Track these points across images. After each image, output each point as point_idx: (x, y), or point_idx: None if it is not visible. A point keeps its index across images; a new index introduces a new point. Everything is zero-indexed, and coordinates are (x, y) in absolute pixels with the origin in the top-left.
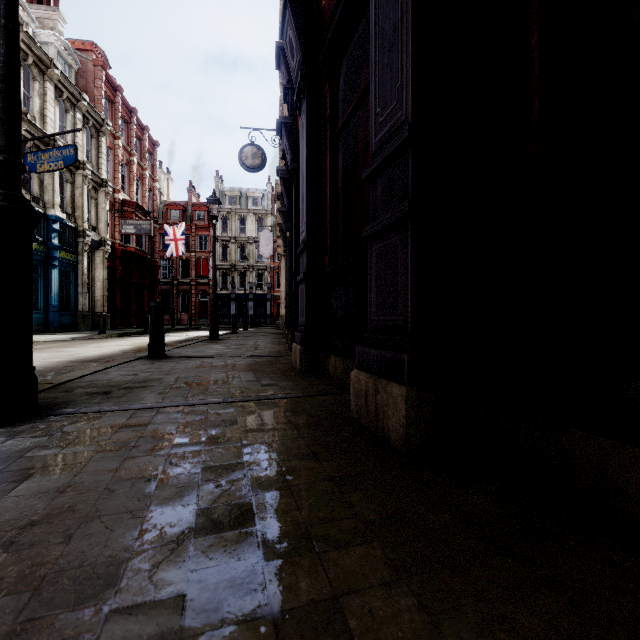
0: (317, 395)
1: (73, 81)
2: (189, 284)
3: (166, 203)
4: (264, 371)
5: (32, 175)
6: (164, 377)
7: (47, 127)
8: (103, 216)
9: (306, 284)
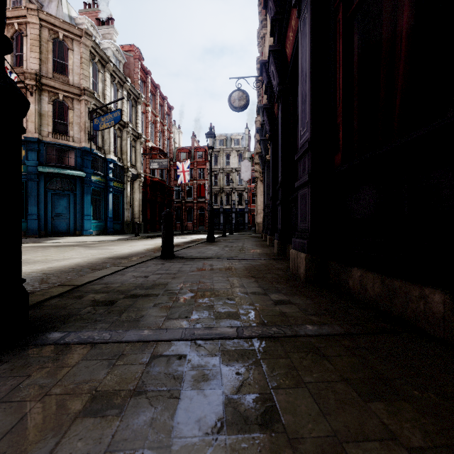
0: (366, 333)
1: (122, 71)
2: (192, 202)
3: (178, 148)
4: (265, 278)
5: (98, 133)
6: (170, 282)
7: (106, 101)
8: (139, 158)
9: (310, 187)
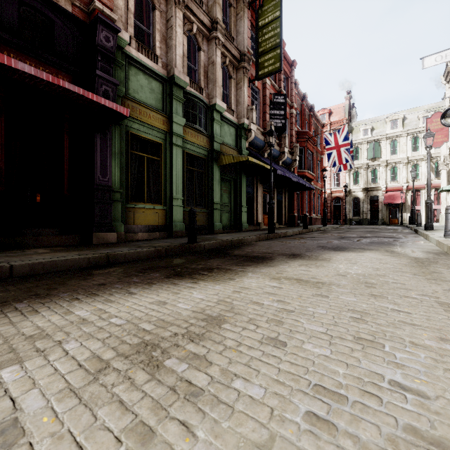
0: None
1: None
2: None
3: None
4: None
5: None
6: None
7: None
8: None
9: None
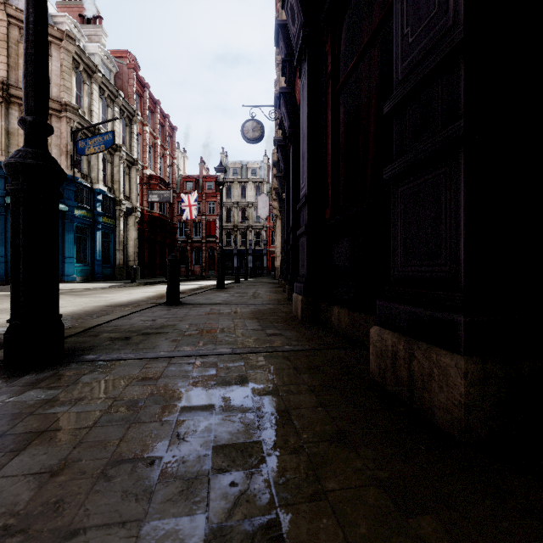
0: (325, 348)
1: (112, 82)
2: (200, 242)
3: (182, 176)
4: (267, 319)
5: (82, 158)
6: (178, 323)
7: (93, 119)
8: (134, 188)
9: (307, 237)
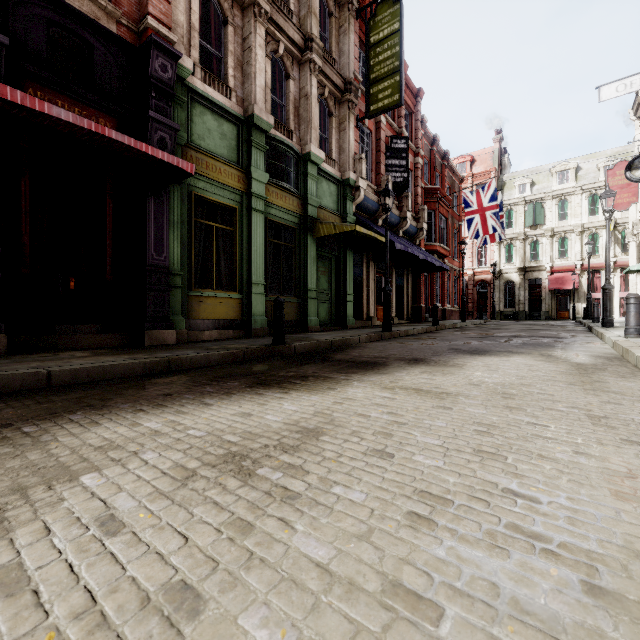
0: None
1: None
2: None
3: None
4: None
5: None
6: None
7: None
8: None
9: None
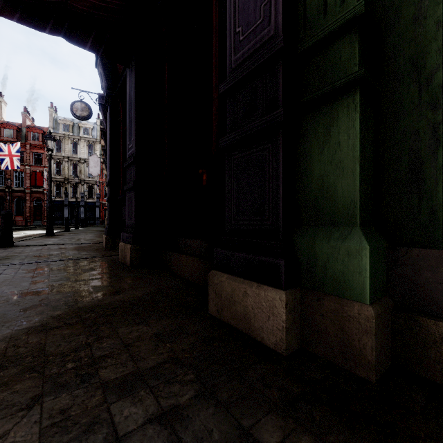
0: (109, 256)
1: None
2: (24, 192)
3: None
4: (84, 250)
5: None
6: (19, 254)
7: None
8: None
9: (109, 203)
